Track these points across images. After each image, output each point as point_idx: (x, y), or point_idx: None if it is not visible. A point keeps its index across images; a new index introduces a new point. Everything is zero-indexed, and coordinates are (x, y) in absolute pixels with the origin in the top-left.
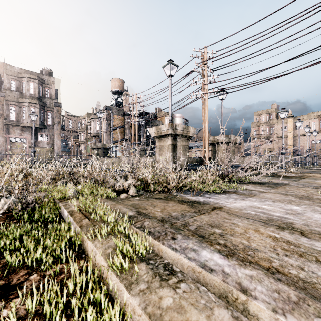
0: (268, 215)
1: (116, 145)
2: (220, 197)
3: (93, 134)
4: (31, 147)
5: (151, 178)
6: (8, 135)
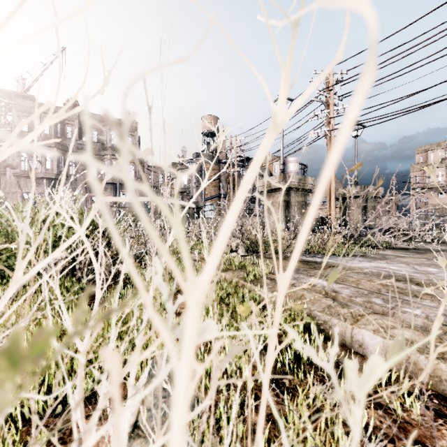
0: (390, 273)
1: (209, 202)
2: (342, 259)
3: (180, 189)
4: (113, 207)
5: (261, 238)
6: (90, 193)
